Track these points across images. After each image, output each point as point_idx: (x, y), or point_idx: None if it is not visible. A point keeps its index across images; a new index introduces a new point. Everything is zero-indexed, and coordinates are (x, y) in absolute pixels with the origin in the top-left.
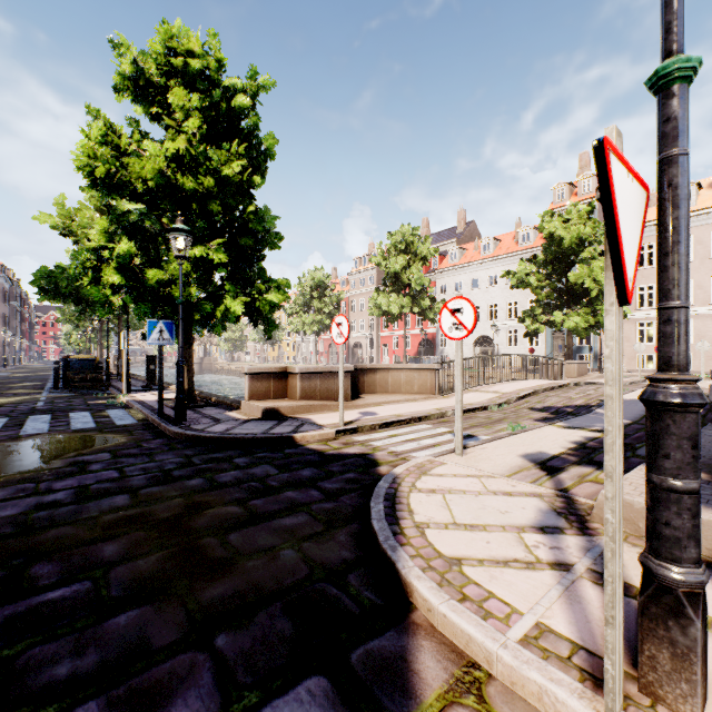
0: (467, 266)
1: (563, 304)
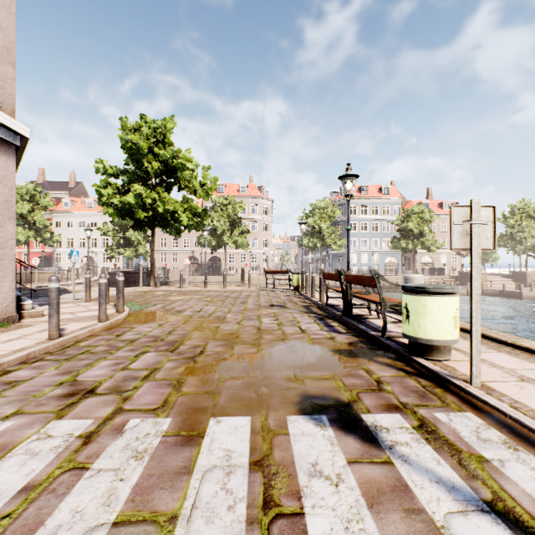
0: (77, 213)
1: (126, 244)
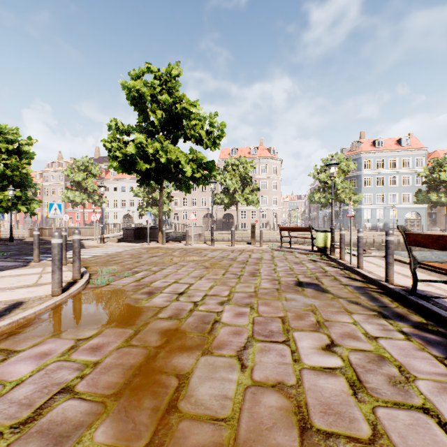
0: (120, 180)
1: (154, 204)
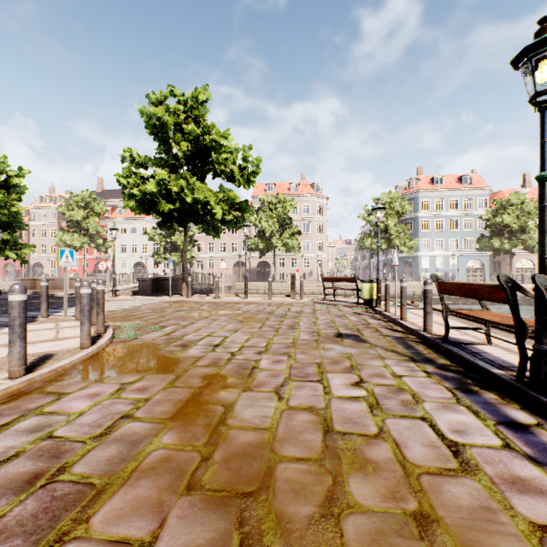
0: (130, 219)
1: (173, 249)
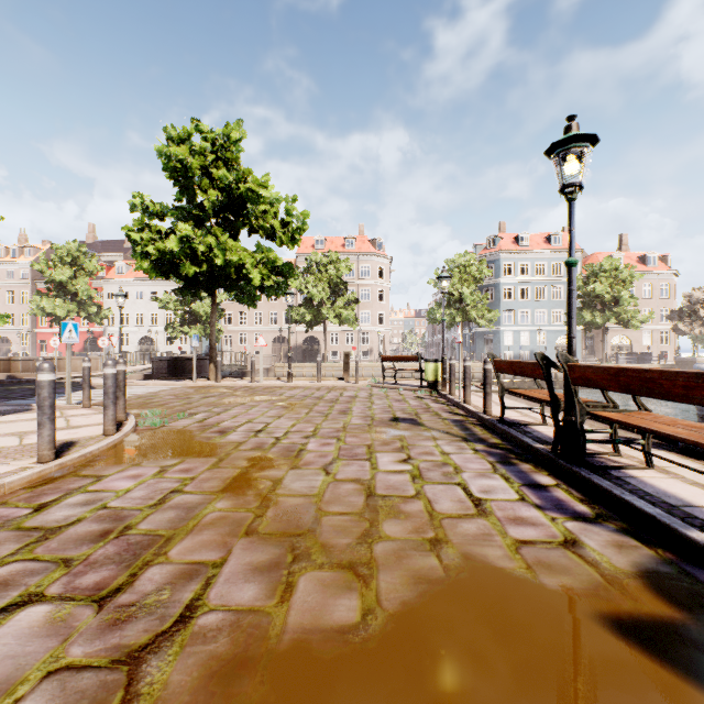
0: (133, 281)
1: (193, 321)
